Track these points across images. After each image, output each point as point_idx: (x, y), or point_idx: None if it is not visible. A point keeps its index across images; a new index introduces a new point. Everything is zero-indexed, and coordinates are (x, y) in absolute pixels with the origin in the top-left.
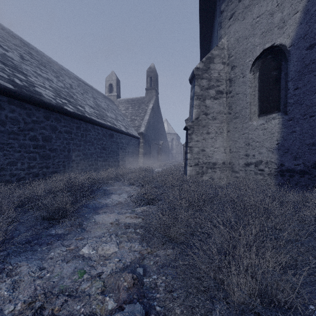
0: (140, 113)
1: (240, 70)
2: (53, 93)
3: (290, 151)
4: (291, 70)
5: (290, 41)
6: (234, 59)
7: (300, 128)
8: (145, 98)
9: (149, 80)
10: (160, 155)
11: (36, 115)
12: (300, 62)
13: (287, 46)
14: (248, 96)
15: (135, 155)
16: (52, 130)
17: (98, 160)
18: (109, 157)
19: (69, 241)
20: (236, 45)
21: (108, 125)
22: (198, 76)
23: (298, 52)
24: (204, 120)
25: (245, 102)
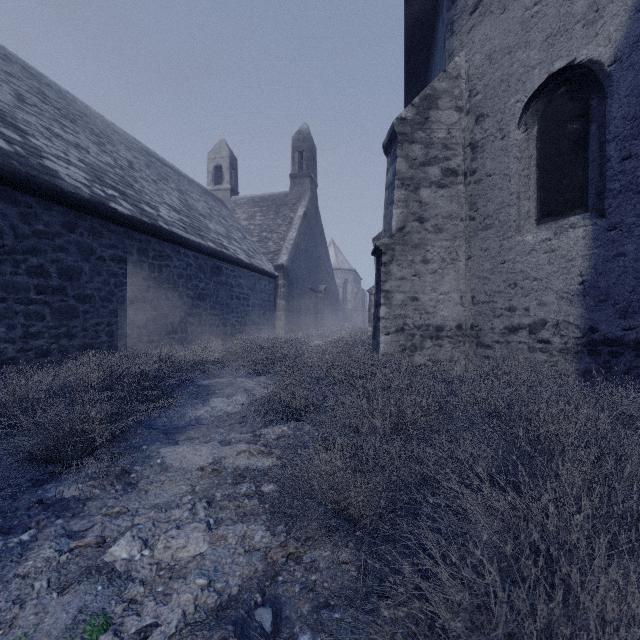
0: (280, 225)
1: (495, 123)
2: (85, 174)
3: (612, 299)
4: (613, 117)
5: (611, 52)
6: (483, 100)
7: (637, 246)
8: (289, 196)
9: (298, 158)
10: (321, 314)
11: (43, 220)
12: (636, 97)
13: (605, 63)
14: (513, 178)
15: (267, 312)
16: (81, 254)
17: (186, 322)
18: (213, 315)
19: (86, 519)
20: (487, 68)
21: (210, 248)
22: (404, 136)
23: (632, 75)
24: (417, 233)
25: (506, 194)
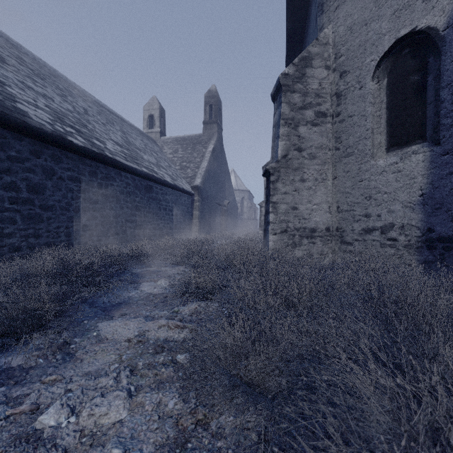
0: (195, 157)
1: (355, 77)
2: (50, 116)
3: (445, 207)
4: (446, 70)
5: (445, 20)
6: (345, 60)
7: None
8: (202, 137)
9: (209, 110)
10: (225, 221)
11: (15, 148)
12: None
13: (440, 28)
14: (368, 118)
15: (186, 220)
16: (45, 175)
17: (126, 226)
18: (146, 222)
19: (26, 387)
20: (349, 37)
21: (144, 172)
22: (287, 87)
23: None
24: (297, 160)
25: (363, 129)
